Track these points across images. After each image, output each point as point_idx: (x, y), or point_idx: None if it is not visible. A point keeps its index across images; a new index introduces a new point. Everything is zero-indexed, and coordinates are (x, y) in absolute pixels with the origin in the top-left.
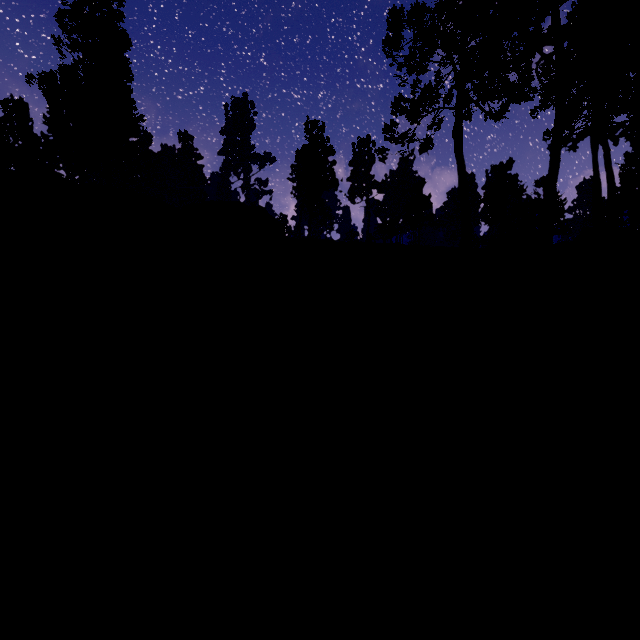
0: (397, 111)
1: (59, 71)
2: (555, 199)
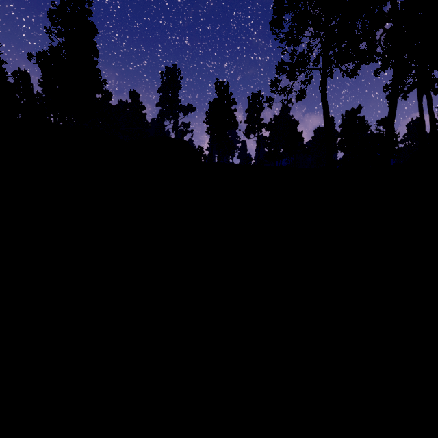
0: (280, 71)
1: (49, 50)
2: (393, 132)
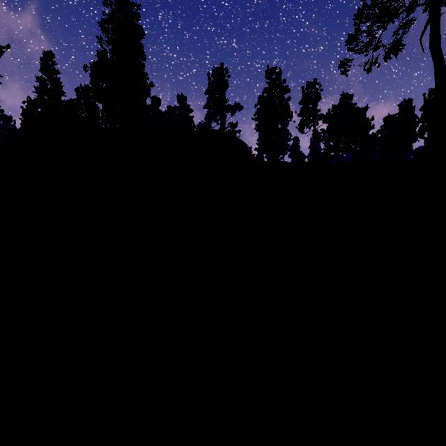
0: (361, 21)
1: (97, 55)
2: None
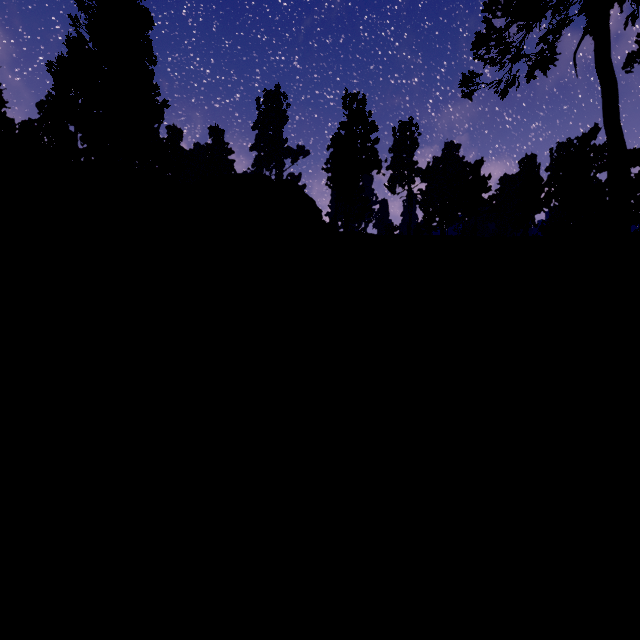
0: (494, 14)
1: (67, 43)
2: None
